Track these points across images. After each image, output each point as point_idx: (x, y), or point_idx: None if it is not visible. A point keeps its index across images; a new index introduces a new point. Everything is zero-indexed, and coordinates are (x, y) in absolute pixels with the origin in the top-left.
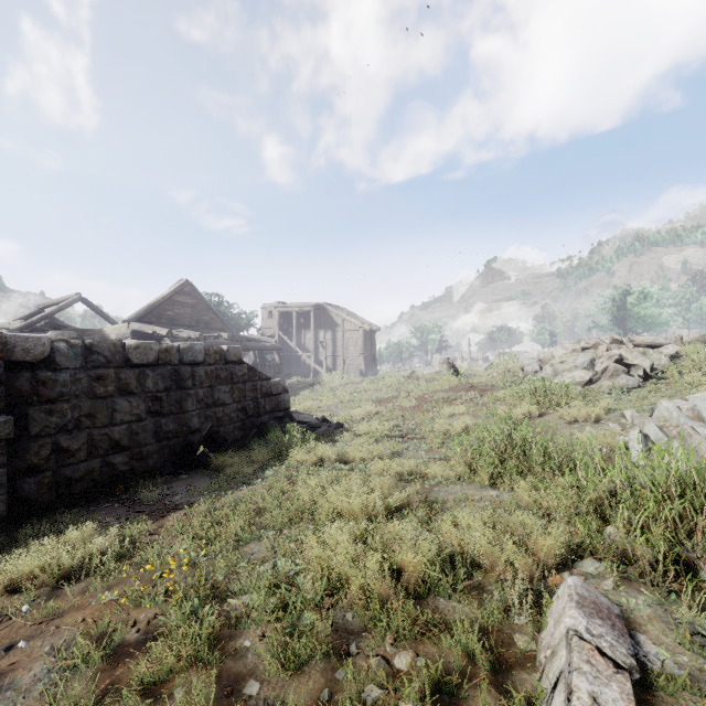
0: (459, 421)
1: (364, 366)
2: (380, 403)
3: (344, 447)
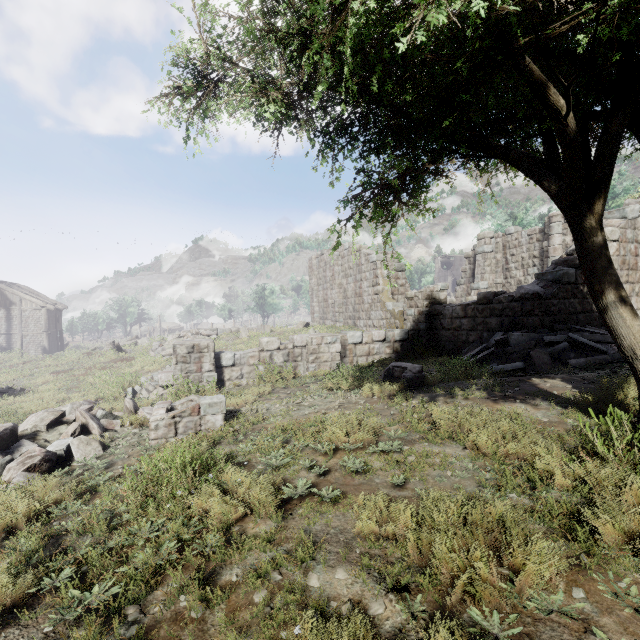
0: (101, 377)
1: (48, 343)
2: (58, 374)
3: (29, 395)
